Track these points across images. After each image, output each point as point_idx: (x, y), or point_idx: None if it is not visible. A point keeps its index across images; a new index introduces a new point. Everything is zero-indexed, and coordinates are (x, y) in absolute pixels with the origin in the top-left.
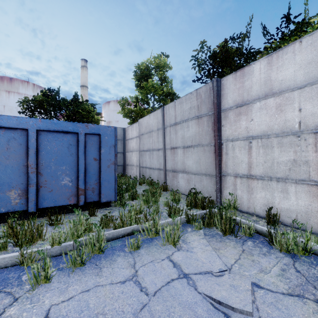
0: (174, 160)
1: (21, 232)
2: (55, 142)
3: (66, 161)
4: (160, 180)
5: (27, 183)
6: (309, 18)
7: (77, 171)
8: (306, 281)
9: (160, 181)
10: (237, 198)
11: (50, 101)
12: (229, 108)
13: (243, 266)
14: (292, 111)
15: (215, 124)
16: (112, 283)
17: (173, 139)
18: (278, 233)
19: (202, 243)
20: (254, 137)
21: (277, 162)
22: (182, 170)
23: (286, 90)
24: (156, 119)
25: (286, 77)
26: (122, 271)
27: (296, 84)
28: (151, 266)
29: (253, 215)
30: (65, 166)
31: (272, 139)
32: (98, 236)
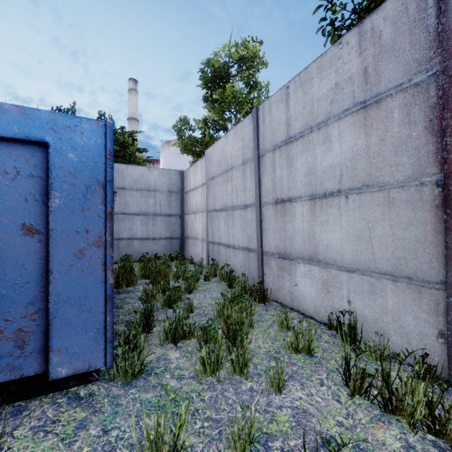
0: (284, 231)
1: None
2: None
3: None
4: (248, 272)
5: None
6: None
7: None
8: None
9: (248, 274)
10: None
11: None
12: None
13: None
14: None
15: (451, 106)
16: None
17: (282, 180)
18: None
19: None
20: None
21: None
22: (306, 255)
23: None
24: (240, 141)
25: None
26: None
27: None
28: None
29: None
30: None
31: None
32: None
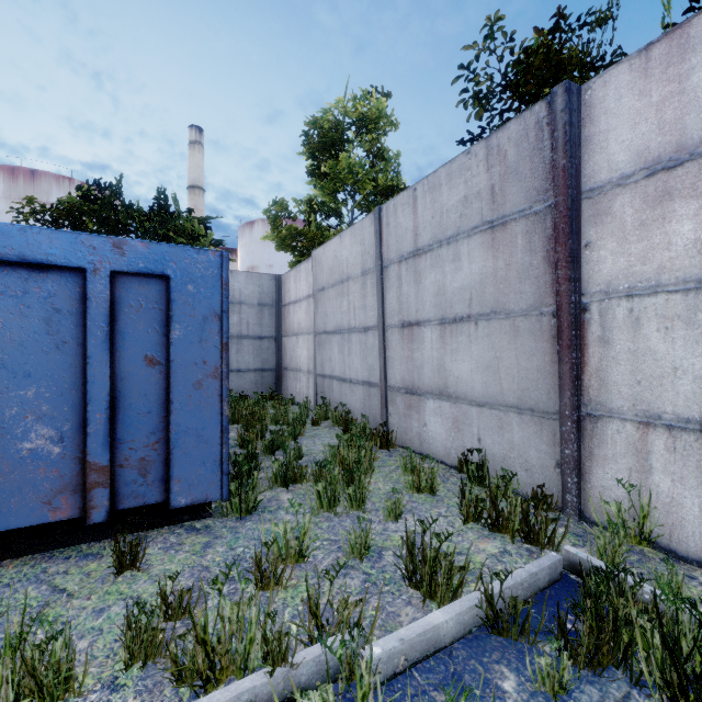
0: (412, 360)
1: None
2: None
3: (39, 368)
4: (369, 413)
5: None
6: None
7: (82, 404)
8: None
9: (369, 416)
10: (652, 504)
11: (99, 210)
12: (617, 181)
13: None
14: None
15: (562, 241)
16: None
17: (409, 299)
18: None
19: None
20: None
21: None
22: (436, 389)
23: None
24: (358, 245)
25: None
26: None
27: None
28: None
29: None
30: (35, 388)
31: None
32: None
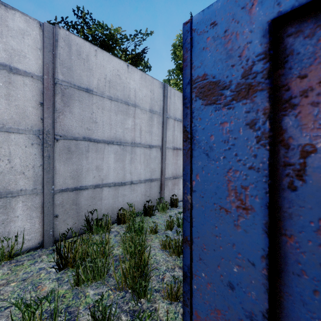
0: (177, 164)
1: None
2: None
3: None
4: (150, 198)
5: None
6: None
7: None
8: None
9: (150, 200)
10: None
11: None
12: None
13: None
14: None
15: None
16: None
17: (178, 138)
18: None
19: None
20: None
21: None
22: None
23: None
24: (149, 90)
25: None
26: None
27: None
28: None
29: None
30: None
31: None
32: None
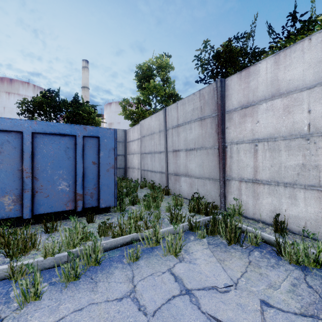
0: (176, 163)
1: (13, 242)
2: (51, 145)
3: (63, 165)
4: (162, 183)
5: (21, 188)
6: (316, 16)
7: (74, 175)
8: (320, 298)
9: (162, 184)
10: (242, 204)
11: (50, 102)
12: (234, 109)
13: (250, 280)
14: (301, 113)
15: (219, 126)
16: (107, 301)
17: (175, 142)
18: (287, 243)
19: (206, 253)
20: (260, 140)
21: (285, 166)
22: (184, 173)
23: (295, 90)
24: (158, 121)
25: (294, 76)
26: (120, 286)
27: (305, 84)
28: (150, 280)
29: (259, 222)
30: (62, 170)
31: (279, 142)
32: (94, 246)
